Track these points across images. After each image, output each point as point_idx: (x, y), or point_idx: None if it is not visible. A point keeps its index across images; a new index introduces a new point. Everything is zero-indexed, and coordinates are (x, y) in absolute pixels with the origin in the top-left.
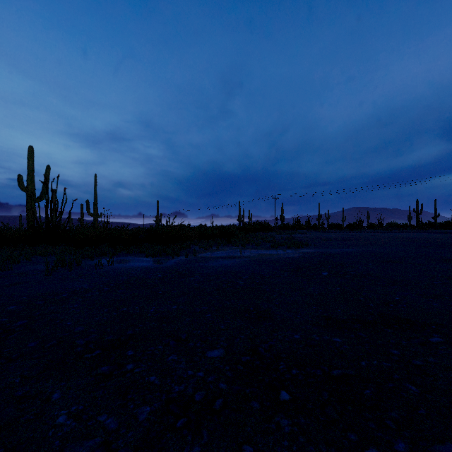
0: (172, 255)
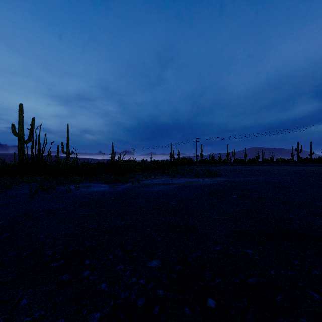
0: (122, 182)
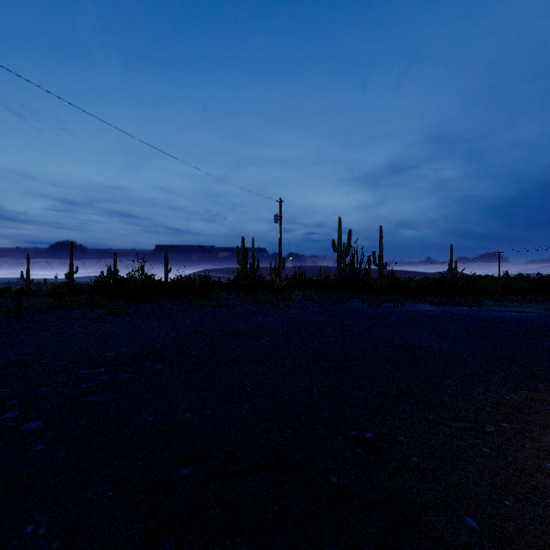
0: (455, 305)
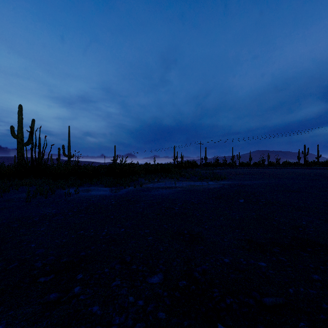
0: (124, 186)
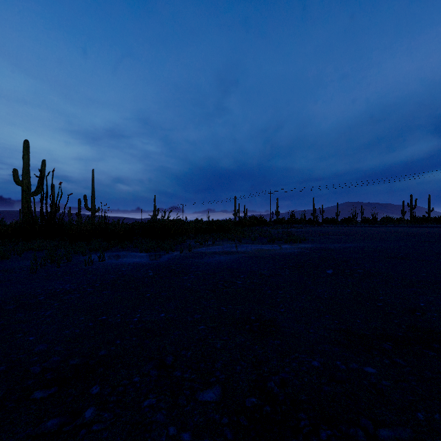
0: (167, 250)
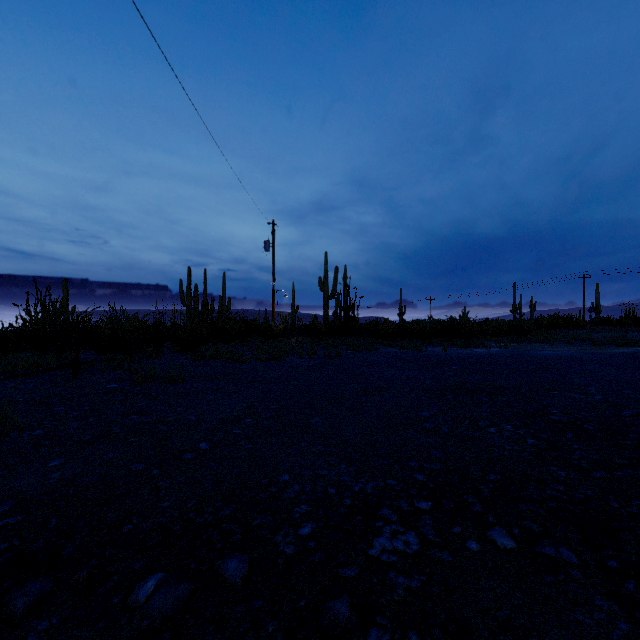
0: (486, 346)
